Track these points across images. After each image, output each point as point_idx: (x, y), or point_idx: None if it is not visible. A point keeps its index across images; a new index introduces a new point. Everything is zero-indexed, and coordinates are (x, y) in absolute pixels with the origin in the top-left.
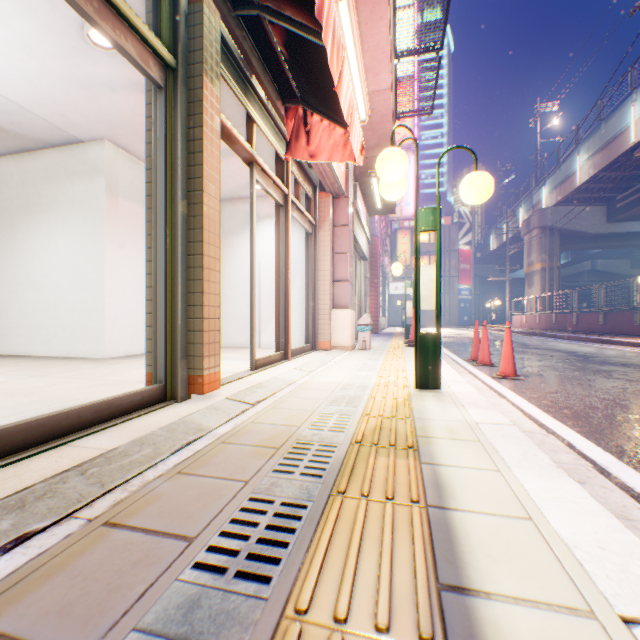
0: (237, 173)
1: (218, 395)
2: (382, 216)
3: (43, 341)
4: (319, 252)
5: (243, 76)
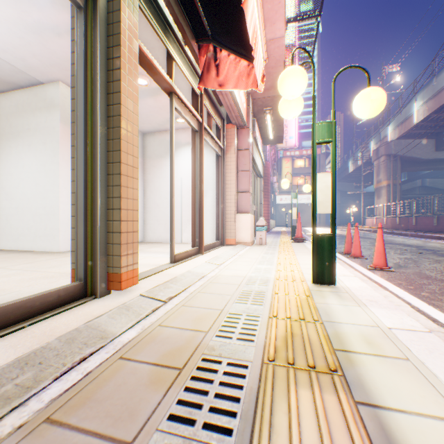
0: (163, 109)
1: (136, 289)
2: (272, 146)
3: (13, 238)
4: (226, 170)
5: (163, 18)
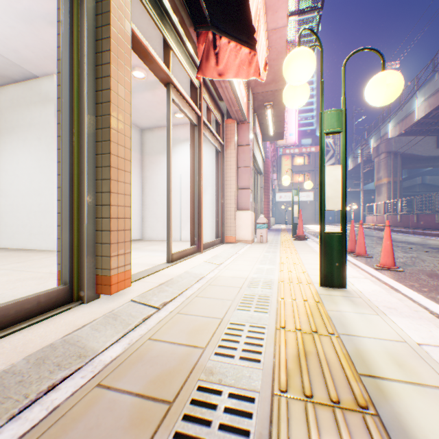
0: (162, 104)
1: (128, 293)
2: (272, 143)
3: (8, 236)
4: (226, 166)
5: (159, 3)
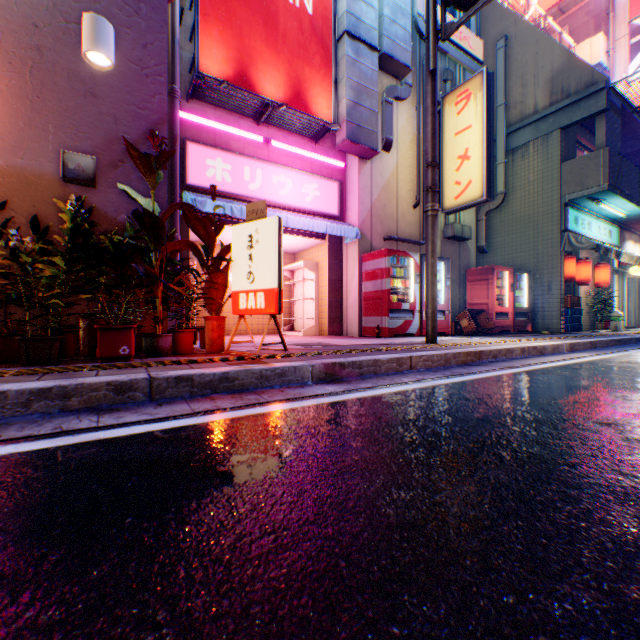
0: None
1: None
2: None
3: None
4: None
5: None
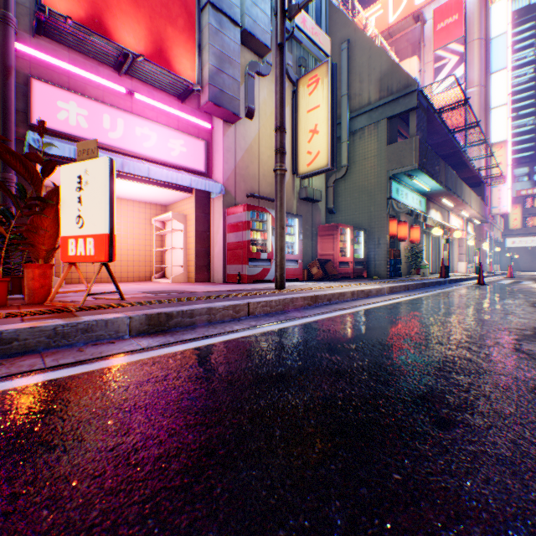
0: None
1: None
2: None
3: None
4: (453, 246)
5: None
